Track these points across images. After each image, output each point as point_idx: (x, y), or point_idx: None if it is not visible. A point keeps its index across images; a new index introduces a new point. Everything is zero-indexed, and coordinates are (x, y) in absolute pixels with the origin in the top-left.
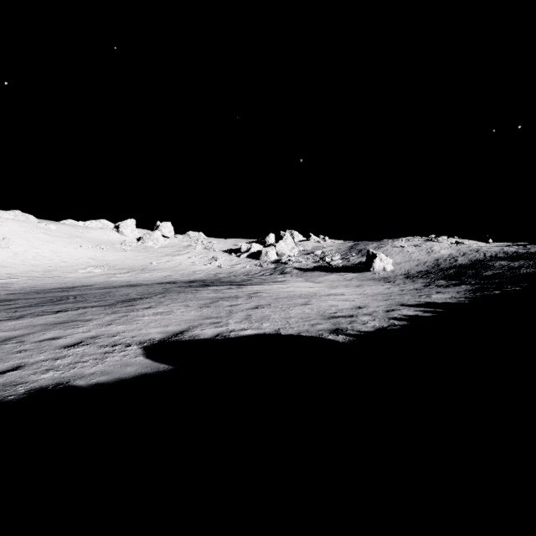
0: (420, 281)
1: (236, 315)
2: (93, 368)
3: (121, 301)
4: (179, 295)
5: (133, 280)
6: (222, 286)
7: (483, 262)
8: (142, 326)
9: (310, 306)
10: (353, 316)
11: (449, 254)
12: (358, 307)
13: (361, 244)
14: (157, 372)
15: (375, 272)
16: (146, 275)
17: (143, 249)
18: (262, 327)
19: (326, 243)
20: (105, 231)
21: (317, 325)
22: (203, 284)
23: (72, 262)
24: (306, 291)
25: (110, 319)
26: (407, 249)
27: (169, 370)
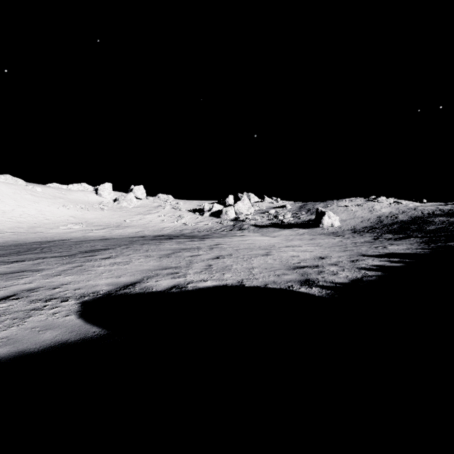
0: (367, 235)
1: (196, 265)
2: (2, 332)
3: (83, 252)
4: (142, 246)
5: (107, 235)
6: (185, 239)
7: (423, 218)
8: (93, 276)
9: (271, 257)
10: (319, 267)
11: (389, 212)
12: (319, 258)
13: (309, 205)
14: (82, 340)
15: (324, 228)
16: (120, 231)
17: (118, 209)
18: (223, 277)
19: (278, 203)
20: (85, 193)
21: (284, 275)
22: (168, 237)
23: (54, 220)
24: (264, 243)
25: (61, 269)
26: (351, 208)
27: (99, 337)
